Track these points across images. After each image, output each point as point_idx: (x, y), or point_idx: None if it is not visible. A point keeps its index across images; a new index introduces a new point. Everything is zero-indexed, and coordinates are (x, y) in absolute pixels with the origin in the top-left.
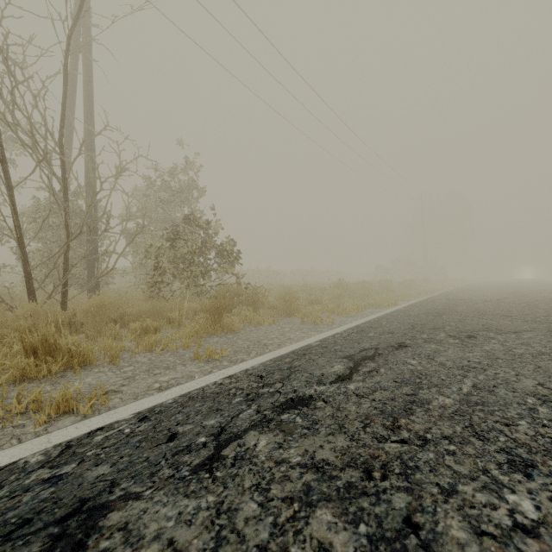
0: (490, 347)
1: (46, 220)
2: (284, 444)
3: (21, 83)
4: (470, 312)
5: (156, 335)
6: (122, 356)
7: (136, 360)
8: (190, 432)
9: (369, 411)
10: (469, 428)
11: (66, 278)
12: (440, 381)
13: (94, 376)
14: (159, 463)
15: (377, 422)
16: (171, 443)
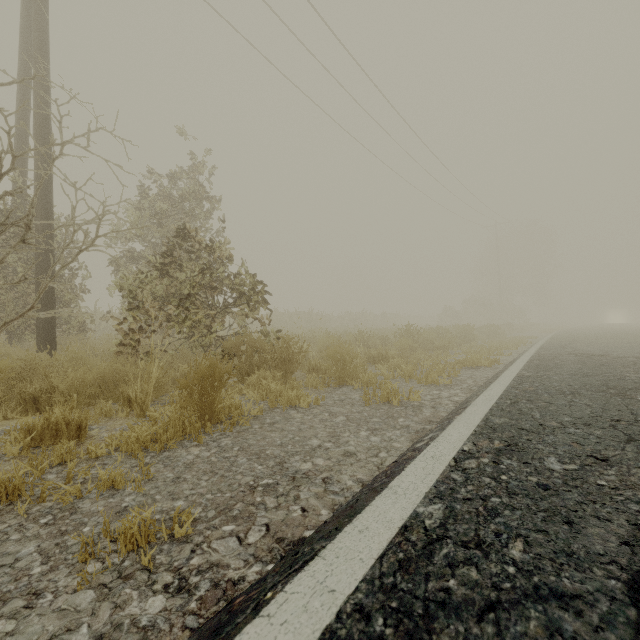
0: None
1: None
2: None
3: None
4: None
5: (60, 448)
6: None
7: None
8: None
9: None
10: None
11: None
12: None
13: None
14: None
15: None
16: None
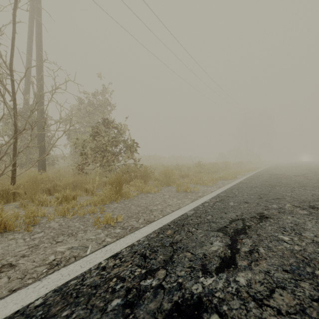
0: None
1: None
2: None
3: None
4: (293, 184)
5: (71, 202)
6: (39, 221)
7: (49, 225)
8: None
9: None
10: None
11: (14, 160)
12: None
13: (5, 244)
14: None
15: None
16: None
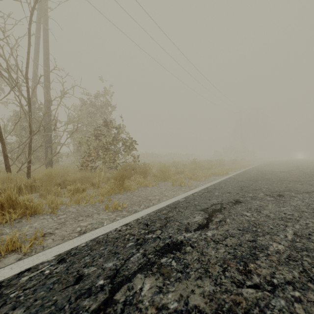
0: (295, 203)
1: (17, 123)
2: (163, 288)
3: (1, 39)
4: (274, 179)
5: (83, 193)
6: (60, 207)
7: (69, 210)
8: (92, 274)
9: (225, 256)
10: (304, 273)
11: (30, 158)
12: (270, 230)
13: (39, 222)
14: (63, 307)
15: (232, 266)
16: (76, 286)
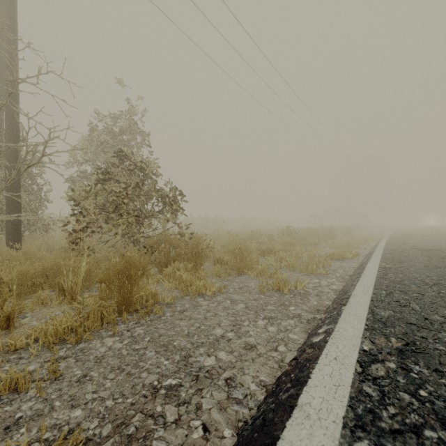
0: None
1: None
2: None
3: None
4: None
5: None
6: None
7: None
8: None
9: None
10: None
11: None
12: None
13: None
14: None
15: None
16: None
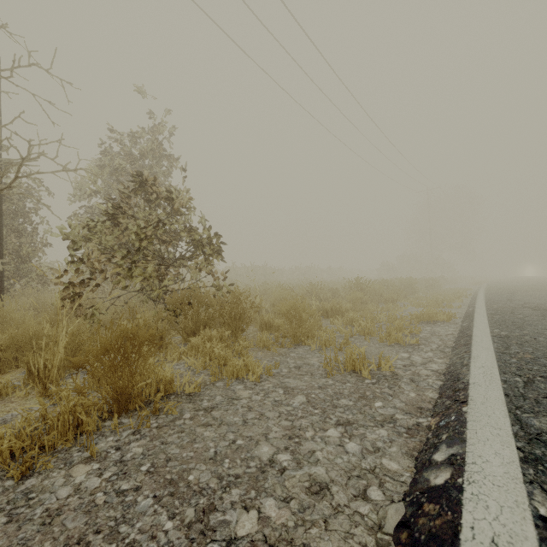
0: None
1: None
2: None
3: None
4: None
5: None
6: None
7: None
8: None
9: None
10: None
11: None
12: None
13: None
14: None
15: None
16: None
